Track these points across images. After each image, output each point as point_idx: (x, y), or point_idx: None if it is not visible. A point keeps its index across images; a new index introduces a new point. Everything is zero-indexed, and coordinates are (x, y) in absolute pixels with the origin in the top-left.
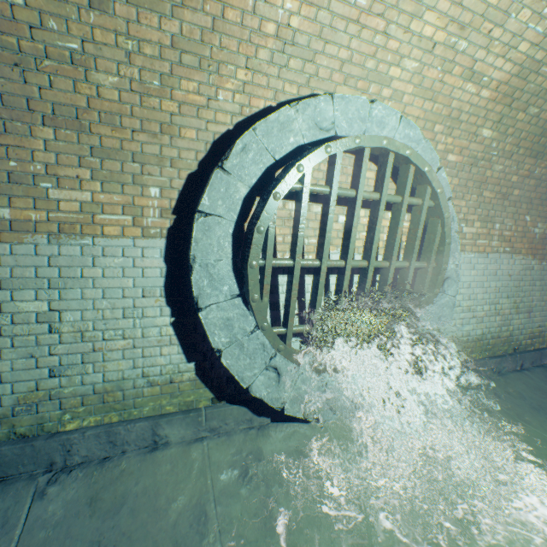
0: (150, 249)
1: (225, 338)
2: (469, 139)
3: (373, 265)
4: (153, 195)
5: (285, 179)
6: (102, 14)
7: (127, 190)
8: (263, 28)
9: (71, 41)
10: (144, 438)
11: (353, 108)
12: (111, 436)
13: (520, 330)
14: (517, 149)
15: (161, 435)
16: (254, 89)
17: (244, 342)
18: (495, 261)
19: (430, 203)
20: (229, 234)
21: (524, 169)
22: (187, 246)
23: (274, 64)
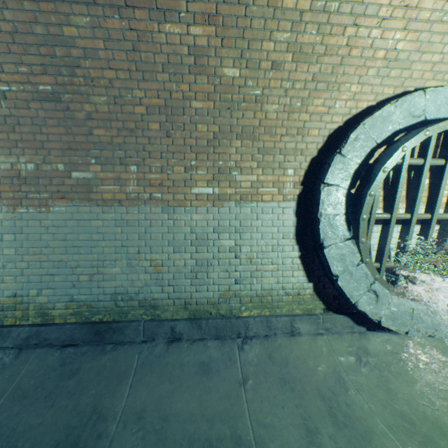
0: (287, 208)
1: (340, 268)
2: None
3: None
4: (289, 174)
5: (392, 157)
6: (276, 72)
7: (275, 172)
8: (375, 55)
9: (257, 90)
10: (285, 327)
11: (441, 96)
12: (268, 323)
13: None
14: None
15: (295, 327)
16: (360, 96)
17: (352, 271)
18: None
19: None
20: (342, 197)
21: None
22: (308, 206)
23: (378, 76)
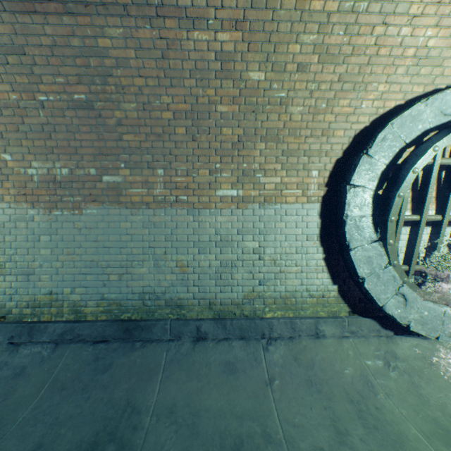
0: (311, 210)
1: (366, 270)
2: None
3: None
4: (313, 175)
5: (423, 157)
6: (301, 74)
7: (299, 174)
8: (404, 53)
9: (281, 92)
10: (310, 329)
11: None
12: (292, 324)
13: None
14: None
15: (319, 329)
16: (388, 95)
17: (379, 274)
18: None
19: None
20: (369, 199)
21: None
22: (333, 207)
23: (407, 75)
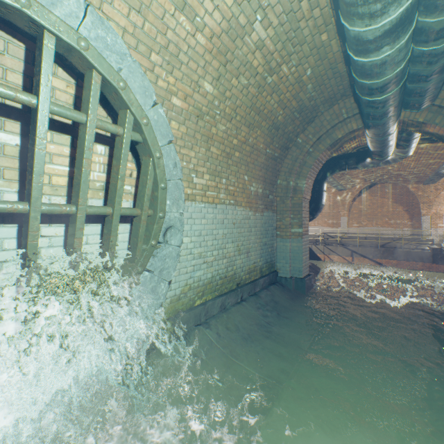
0: None
1: None
2: (193, 88)
3: (41, 209)
4: None
5: None
6: None
7: None
8: None
9: None
10: None
11: None
12: None
13: (242, 268)
14: (236, 115)
15: None
16: None
17: None
18: (223, 212)
19: (137, 136)
20: None
21: (242, 135)
22: None
23: None
